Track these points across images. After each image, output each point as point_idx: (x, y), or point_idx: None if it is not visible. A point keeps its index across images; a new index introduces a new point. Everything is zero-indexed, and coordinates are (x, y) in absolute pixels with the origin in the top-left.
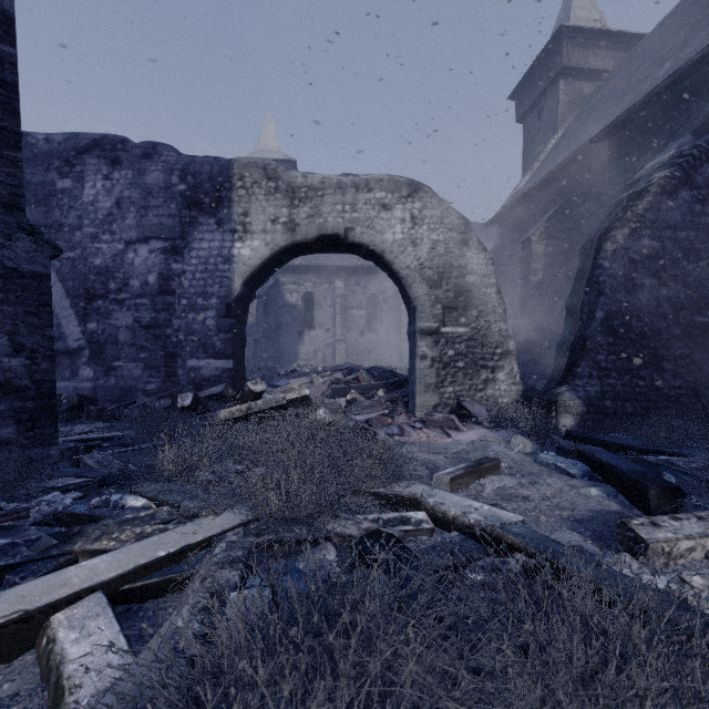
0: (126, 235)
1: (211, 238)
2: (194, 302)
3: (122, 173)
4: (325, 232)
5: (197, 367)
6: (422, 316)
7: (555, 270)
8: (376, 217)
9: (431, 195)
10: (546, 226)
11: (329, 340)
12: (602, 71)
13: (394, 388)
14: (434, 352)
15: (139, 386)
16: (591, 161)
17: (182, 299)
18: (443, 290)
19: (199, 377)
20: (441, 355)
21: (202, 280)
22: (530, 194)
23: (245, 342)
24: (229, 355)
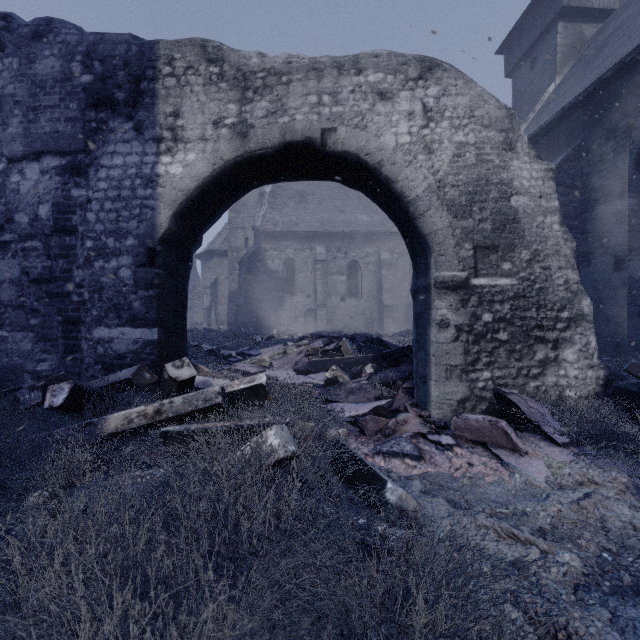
0: (8, 149)
1: (126, 151)
2: (102, 245)
3: (5, 62)
4: (291, 136)
5: (107, 338)
6: (441, 260)
7: (567, 223)
8: (368, 111)
9: (454, 74)
10: (557, 172)
11: (310, 306)
12: (606, 10)
13: (388, 364)
14: (461, 317)
15: (27, 365)
16: (617, 89)
17: (85, 240)
18: (475, 220)
19: (110, 353)
20: (471, 320)
21: (113, 212)
22: (532, 140)
23: (184, 303)
24: (152, 320)
